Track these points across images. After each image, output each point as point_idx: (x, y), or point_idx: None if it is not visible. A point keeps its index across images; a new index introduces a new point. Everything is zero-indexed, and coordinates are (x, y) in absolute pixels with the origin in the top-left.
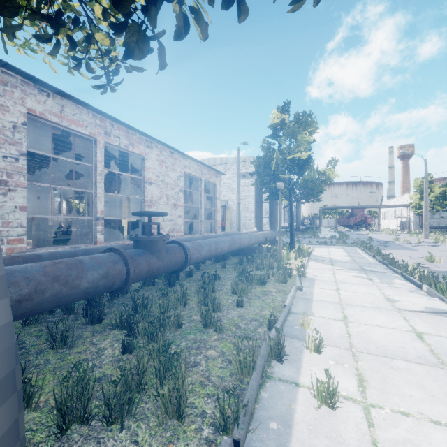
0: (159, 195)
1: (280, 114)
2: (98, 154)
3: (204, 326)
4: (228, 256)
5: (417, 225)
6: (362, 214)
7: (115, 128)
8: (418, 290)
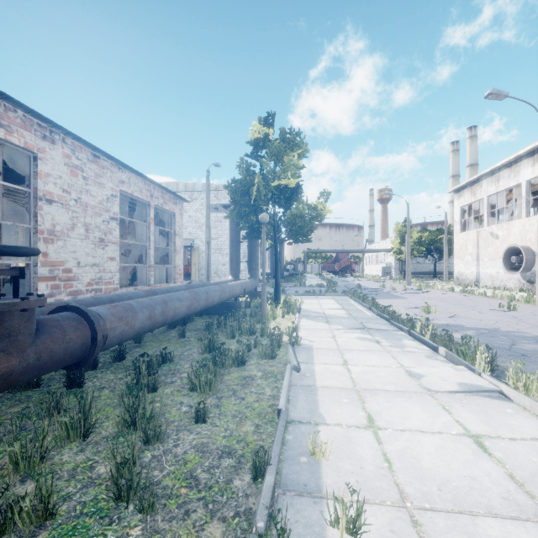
0: (70, 223)
1: (262, 128)
2: None
3: (116, 498)
4: (191, 317)
5: (397, 271)
6: (346, 259)
7: None
8: (435, 355)
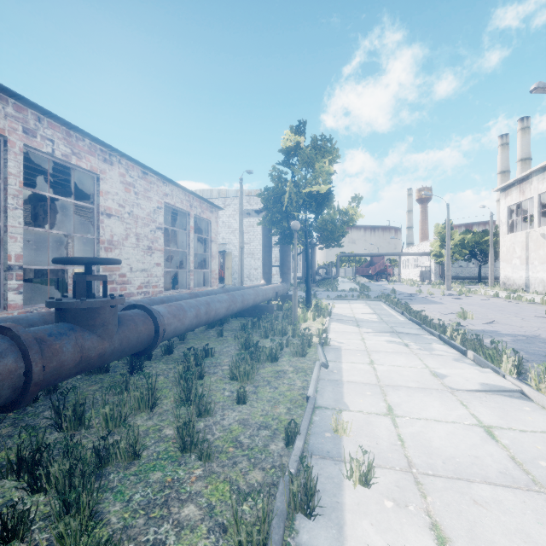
0: (124, 234)
1: (294, 136)
2: (10, 162)
3: (182, 450)
4: (227, 319)
5: (437, 276)
6: (382, 263)
7: (45, 124)
8: (463, 358)
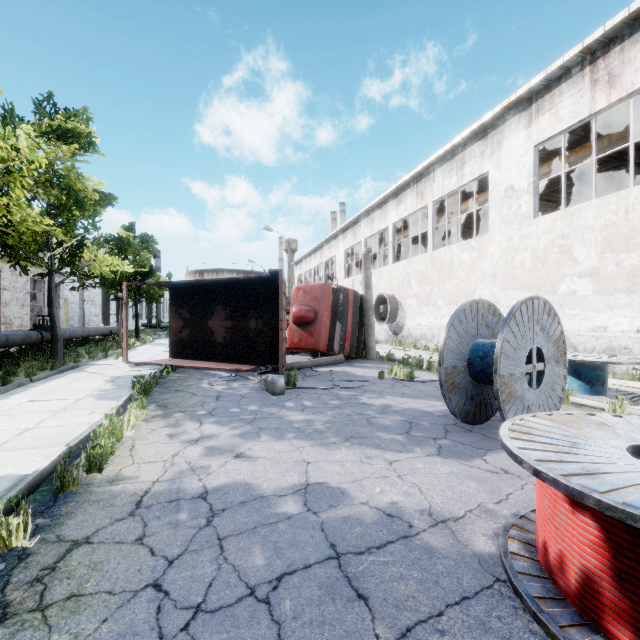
0: (11, 298)
1: (126, 232)
2: None
3: None
4: (77, 345)
5: None
6: None
7: None
8: None
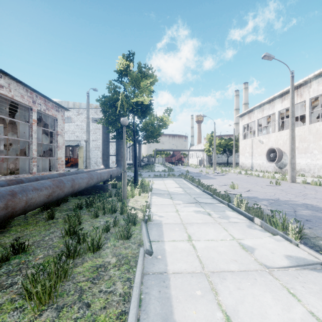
0: None
1: (125, 61)
2: None
3: None
4: (65, 199)
5: (207, 162)
6: (179, 155)
7: None
8: (252, 224)
